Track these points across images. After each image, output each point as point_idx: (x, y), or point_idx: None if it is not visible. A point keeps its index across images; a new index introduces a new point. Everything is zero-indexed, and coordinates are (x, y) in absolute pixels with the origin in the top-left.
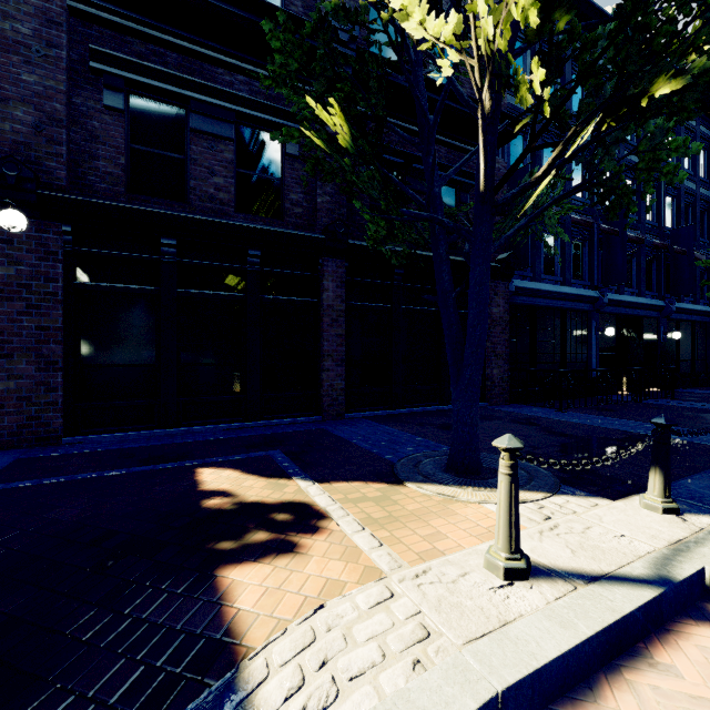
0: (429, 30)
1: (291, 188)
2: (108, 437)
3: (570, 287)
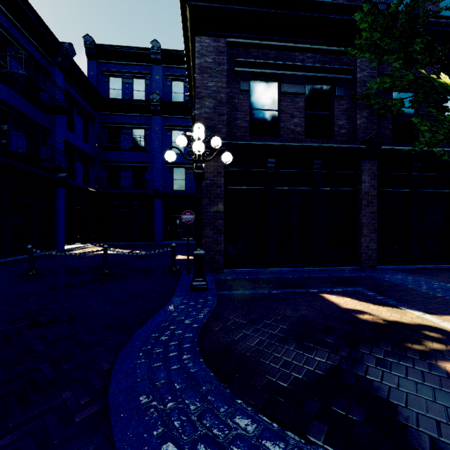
0: None
1: (338, 117)
2: (242, 271)
3: None
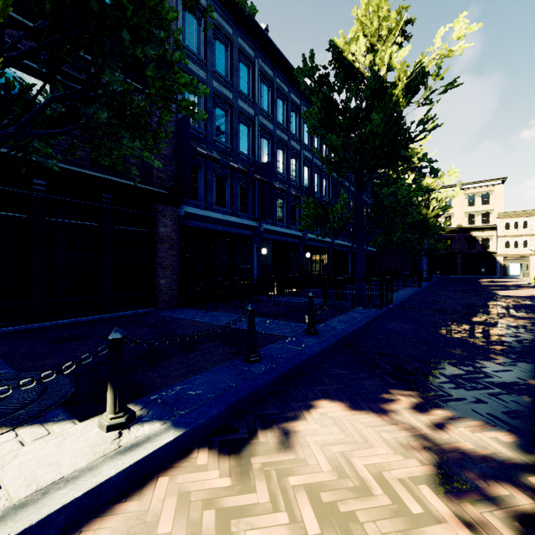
0: None
1: None
2: None
3: (236, 218)
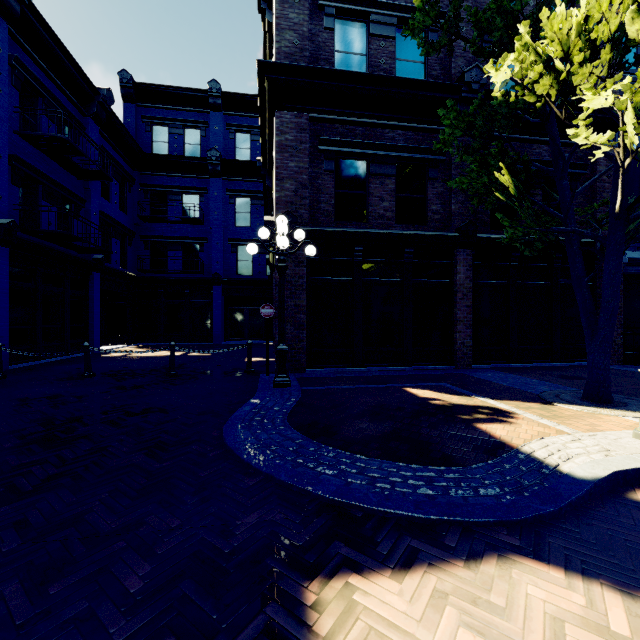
0: (590, 140)
1: (432, 201)
2: (327, 370)
3: None
